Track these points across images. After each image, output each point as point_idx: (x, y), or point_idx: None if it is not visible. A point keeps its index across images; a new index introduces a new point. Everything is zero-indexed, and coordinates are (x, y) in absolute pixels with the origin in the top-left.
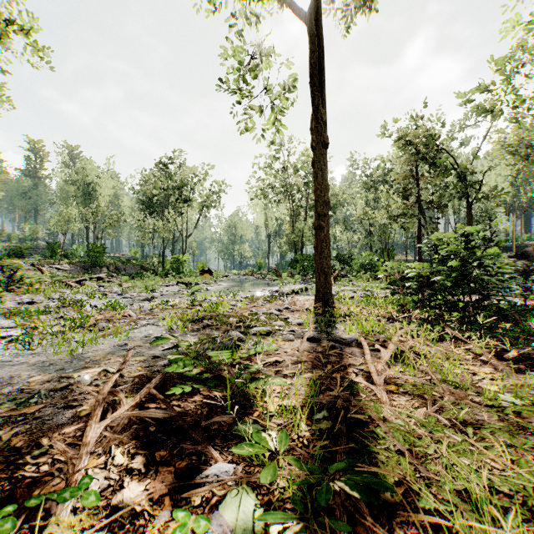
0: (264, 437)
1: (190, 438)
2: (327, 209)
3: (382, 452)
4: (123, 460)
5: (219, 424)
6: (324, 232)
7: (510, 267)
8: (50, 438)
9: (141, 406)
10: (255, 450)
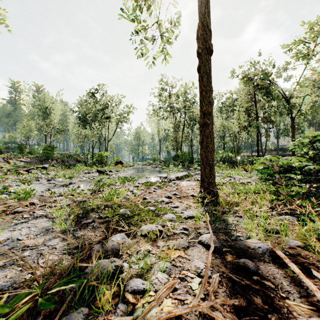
0: None
1: None
2: (211, 108)
3: None
4: None
5: None
6: (208, 128)
7: None
8: None
9: None
10: None
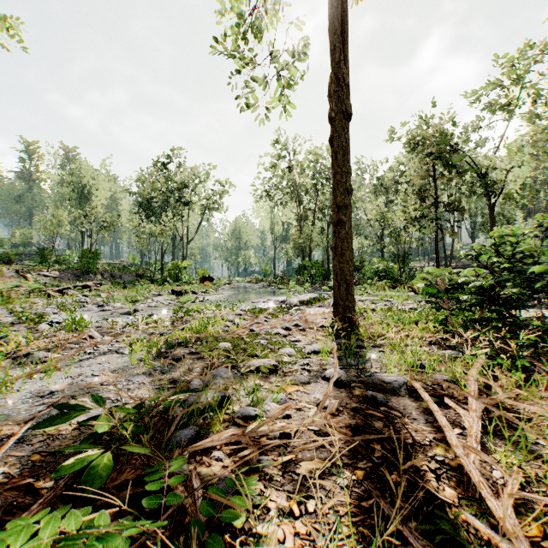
0: None
1: None
2: (349, 199)
3: None
4: None
5: None
6: (344, 229)
7: None
8: None
9: None
10: None
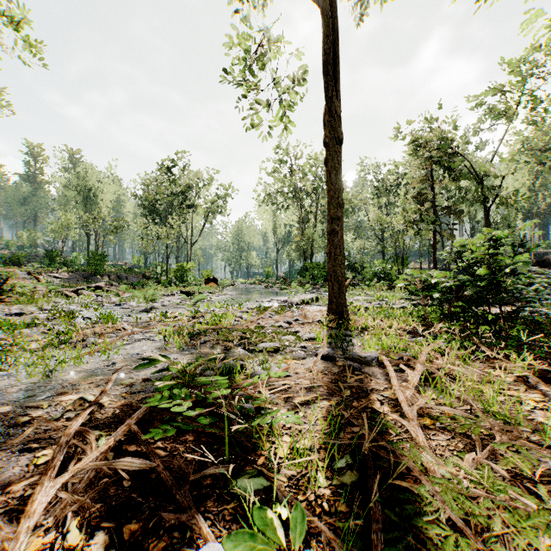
0: (271, 519)
1: (174, 499)
2: (341, 211)
3: (432, 528)
4: (79, 539)
5: (213, 476)
6: (337, 237)
7: (538, 275)
8: None
9: (118, 449)
10: (257, 545)
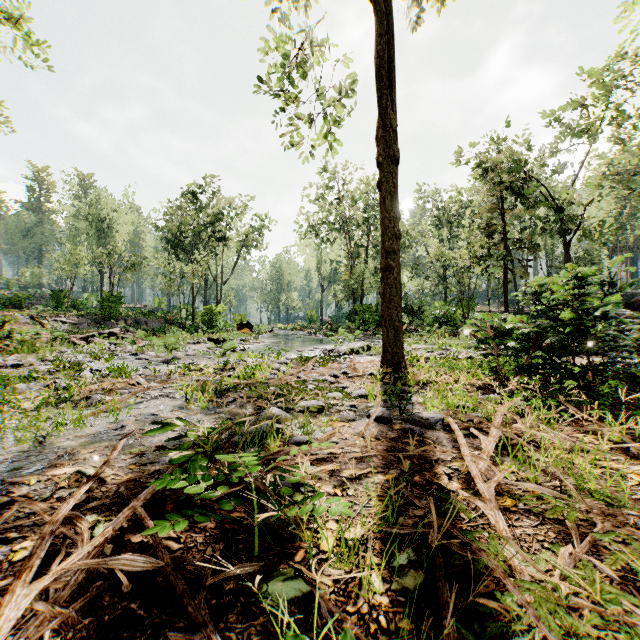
0: None
1: (186, 611)
2: (397, 244)
3: None
4: None
5: (237, 578)
6: (393, 274)
7: (631, 320)
8: None
9: (118, 539)
10: None
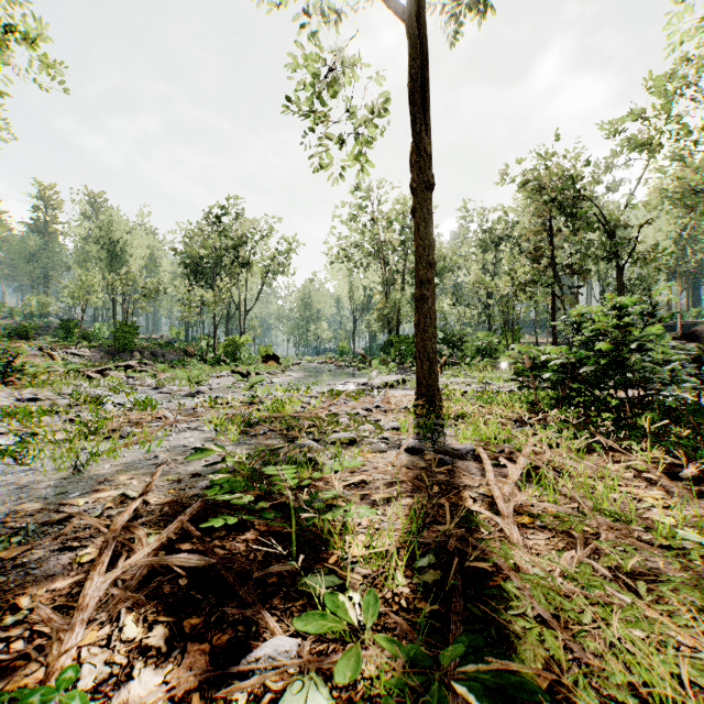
0: (343, 602)
1: (237, 597)
2: (432, 272)
3: (516, 621)
4: (136, 633)
5: (279, 575)
6: (428, 304)
7: (678, 351)
8: (33, 597)
9: (170, 548)
10: (328, 625)
